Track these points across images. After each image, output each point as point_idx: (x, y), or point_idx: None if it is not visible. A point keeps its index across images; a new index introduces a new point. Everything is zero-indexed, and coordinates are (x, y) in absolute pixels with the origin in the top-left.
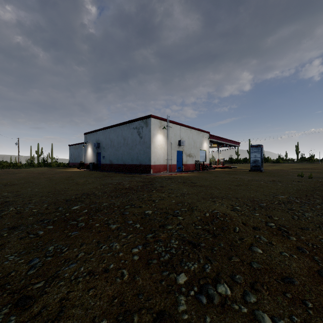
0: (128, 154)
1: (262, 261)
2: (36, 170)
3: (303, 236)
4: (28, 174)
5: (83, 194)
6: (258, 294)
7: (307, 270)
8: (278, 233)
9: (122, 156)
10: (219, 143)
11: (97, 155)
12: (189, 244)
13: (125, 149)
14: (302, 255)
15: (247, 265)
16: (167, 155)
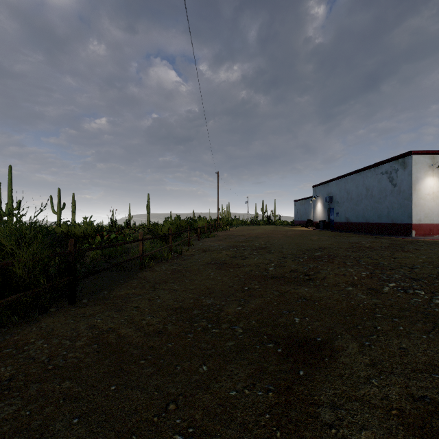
0: (373, 209)
1: None
2: (266, 227)
3: None
4: (264, 231)
5: (320, 247)
6: None
7: None
8: None
9: (364, 212)
10: None
11: (328, 211)
12: (411, 279)
13: (368, 203)
14: None
15: None
16: None
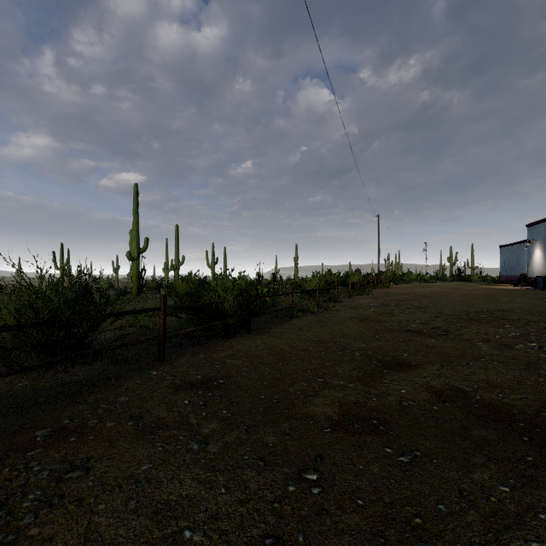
0: None
1: None
2: (448, 285)
3: None
4: (439, 289)
5: (497, 309)
6: None
7: None
8: None
9: None
10: None
11: None
12: None
13: None
14: None
15: None
16: None
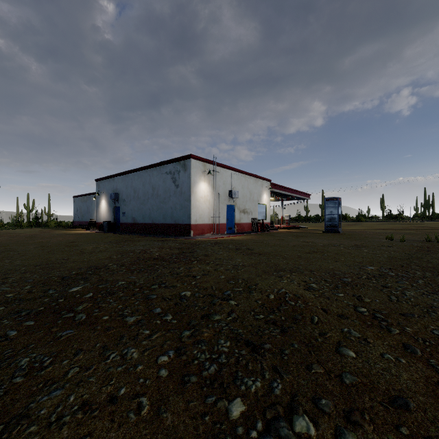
0: (159, 209)
1: (357, 370)
2: (23, 232)
3: (408, 328)
4: (9, 239)
5: (89, 268)
6: (358, 431)
7: (424, 384)
8: (373, 324)
9: (151, 212)
10: (284, 195)
11: (114, 210)
12: (247, 345)
13: (154, 202)
14: (412, 358)
15: (335, 379)
16: (214, 210)
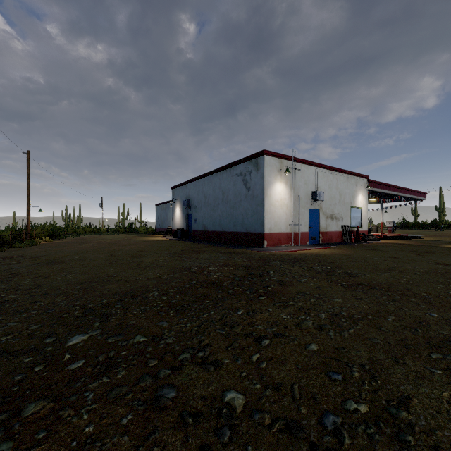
0: (229, 215)
1: None
2: (111, 238)
3: None
4: (95, 245)
5: (125, 295)
6: None
7: None
8: None
9: (221, 218)
10: (386, 195)
11: (187, 217)
12: None
13: (224, 208)
14: None
15: None
16: (293, 216)
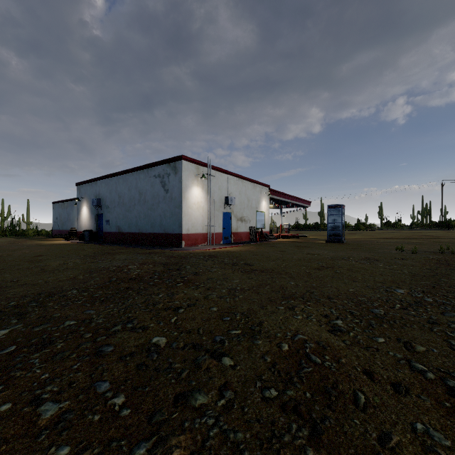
0: (147, 216)
1: None
2: None
3: None
4: None
5: (38, 296)
6: None
7: None
8: None
9: (137, 220)
10: (283, 202)
11: (96, 218)
12: None
13: (141, 209)
14: None
15: None
16: (208, 218)
